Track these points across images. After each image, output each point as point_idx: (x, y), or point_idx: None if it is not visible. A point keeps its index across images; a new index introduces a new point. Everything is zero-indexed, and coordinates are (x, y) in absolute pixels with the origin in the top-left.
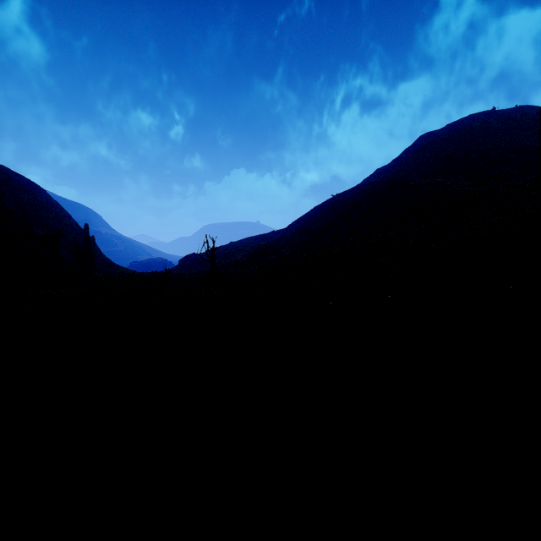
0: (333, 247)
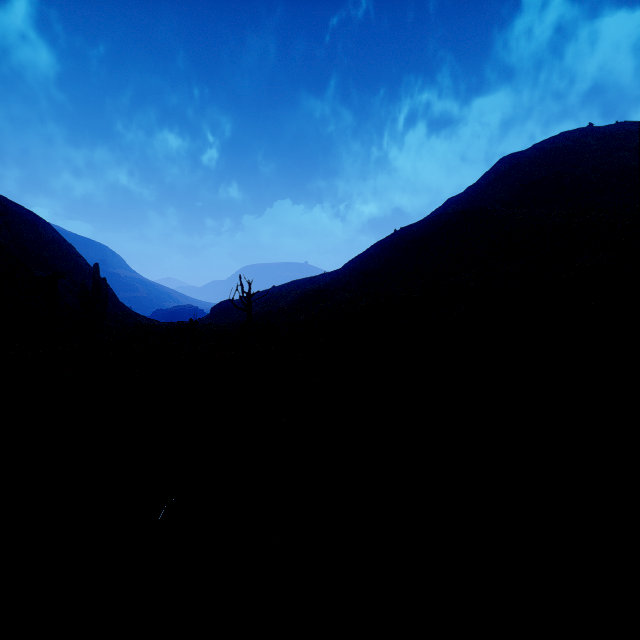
0: (398, 292)
